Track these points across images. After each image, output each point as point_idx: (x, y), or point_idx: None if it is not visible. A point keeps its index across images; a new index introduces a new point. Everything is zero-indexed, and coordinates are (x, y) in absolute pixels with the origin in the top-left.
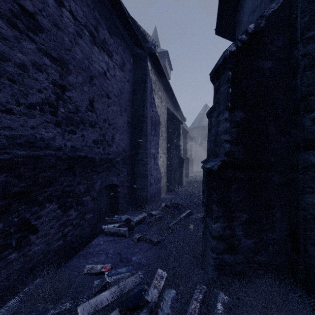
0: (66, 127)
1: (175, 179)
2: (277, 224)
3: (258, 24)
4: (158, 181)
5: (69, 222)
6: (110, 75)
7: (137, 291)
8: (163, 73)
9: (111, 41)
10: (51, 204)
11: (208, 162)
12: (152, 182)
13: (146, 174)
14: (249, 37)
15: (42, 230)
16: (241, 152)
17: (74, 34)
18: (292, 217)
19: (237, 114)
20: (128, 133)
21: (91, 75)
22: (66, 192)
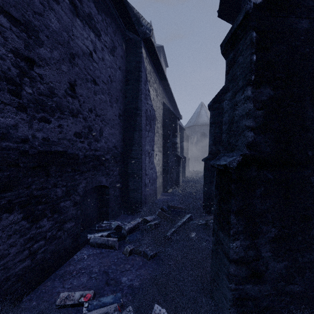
0: (35, 113)
1: (171, 179)
2: None
3: None
4: (153, 182)
5: (40, 236)
6: (98, 57)
7: None
8: (159, 63)
9: (99, 18)
10: (12, 215)
11: (221, 158)
12: (147, 183)
13: (140, 174)
14: None
15: None
16: (268, 143)
17: None
18: None
19: (263, 91)
20: (119, 127)
21: (72, 52)
22: (36, 197)
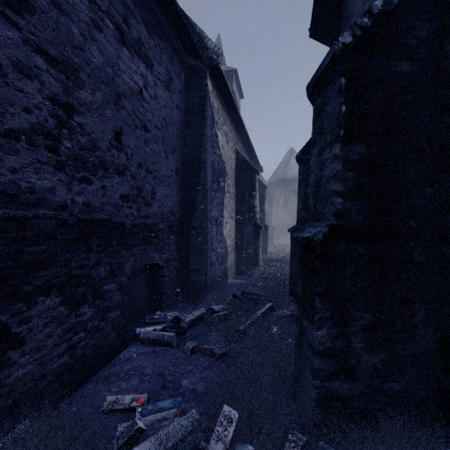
0: (74, 172)
1: (248, 257)
2: (420, 329)
3: (388, 1)
4: (222, 260)
5: (80, 326)
6: (150, 95)
7: (188, 446)
8: (230, 97)
9: (150, 43)
10: (49, 298)
11: (306, 229)
12: (214, 261)
13: (205, 248)
14: (374, 20)
15: (32, 340)
16: (361, 211)
17: (89, 23)
18: (444, 318)
19: (355, 148)
20: (177, 186)
21: (118, 92)
22: (75, 277)
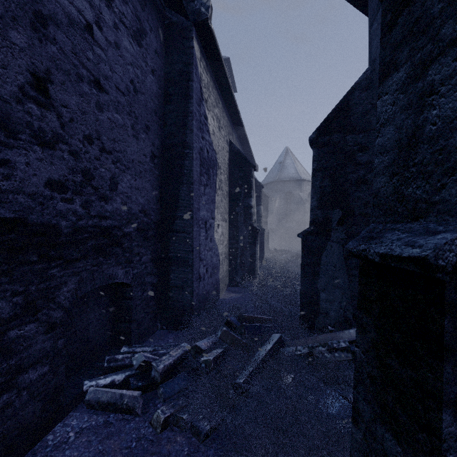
0: None
1: (243, 265)
2: None
3: None
4: (213, 271)
5: None
6: (106, 39)
7: None
8: (222, 72)
9: None
10: None
11: (384, 235)
12: (202, 274)
13: (190, 259)
14: None
15: None
16: None
17: None
18: None
19: None
20: (153, 177)
21: (41, 11)
22: None
